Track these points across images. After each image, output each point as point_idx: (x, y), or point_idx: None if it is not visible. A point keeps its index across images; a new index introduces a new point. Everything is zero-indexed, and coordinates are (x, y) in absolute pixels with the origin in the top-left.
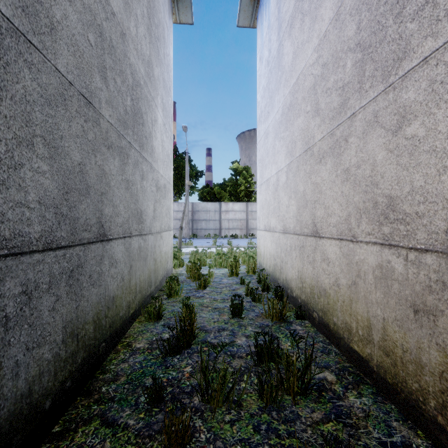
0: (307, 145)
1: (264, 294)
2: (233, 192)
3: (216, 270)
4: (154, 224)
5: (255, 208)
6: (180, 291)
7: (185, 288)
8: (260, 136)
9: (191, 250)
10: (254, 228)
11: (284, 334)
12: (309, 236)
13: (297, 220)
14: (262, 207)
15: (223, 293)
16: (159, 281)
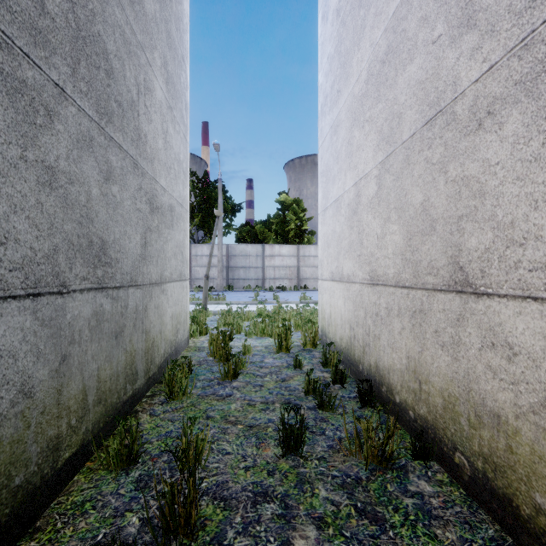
0: (435, 106)
1: (337, 389)
2: (280, 231)
3: (256, 341)
4: (144, 269)
5: (308, 252)
6: (192, 384)
7: (202, 376)
8: (322, 136)
9: (221, 309)
10: (307, 278)
11: (402, 514)
12: (442, 291)
13: (406, 259)
14: (327, 244)
15: (266, 388)
16: (159, 366)
